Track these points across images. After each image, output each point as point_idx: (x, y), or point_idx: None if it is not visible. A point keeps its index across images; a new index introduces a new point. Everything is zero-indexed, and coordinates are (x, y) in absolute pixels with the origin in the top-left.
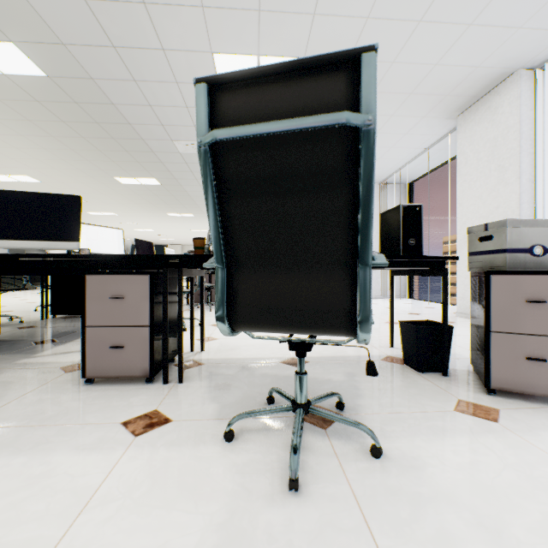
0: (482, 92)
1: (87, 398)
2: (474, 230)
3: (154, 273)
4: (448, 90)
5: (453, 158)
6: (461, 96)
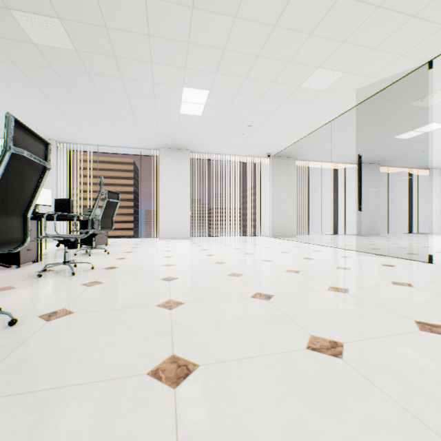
0: None
1: (39, 266)
2: (86, 209)
3: (37, 220)
4: None
5: None
6: None
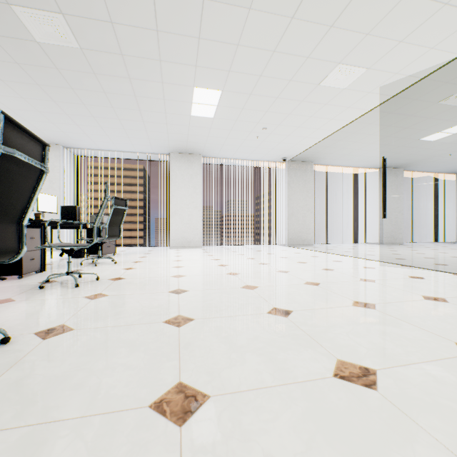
0: None
1: (42, 276)
2: (93, 216)
3: (40, 228)
4: None
5: None
6: None
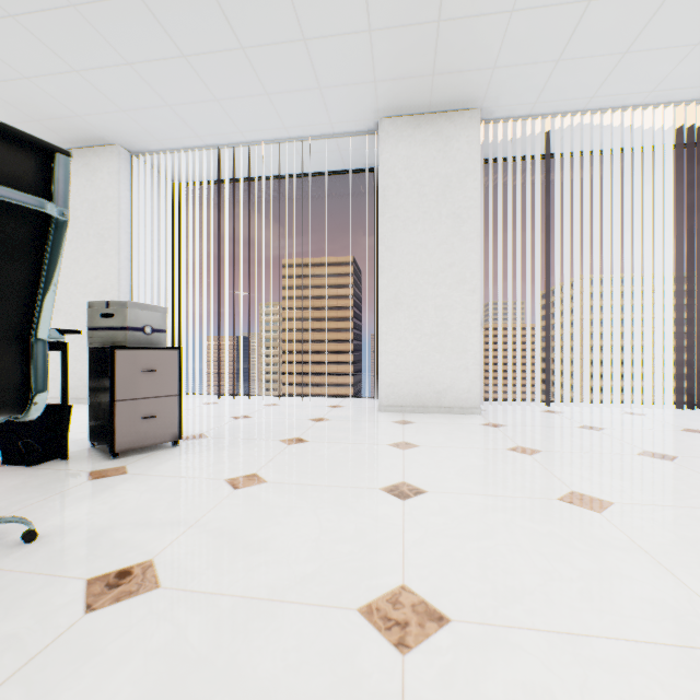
0: (81, 143)
1: None
2: (97, 306)
3: None
4: (40, 116)
5: None
6: (57, 133)
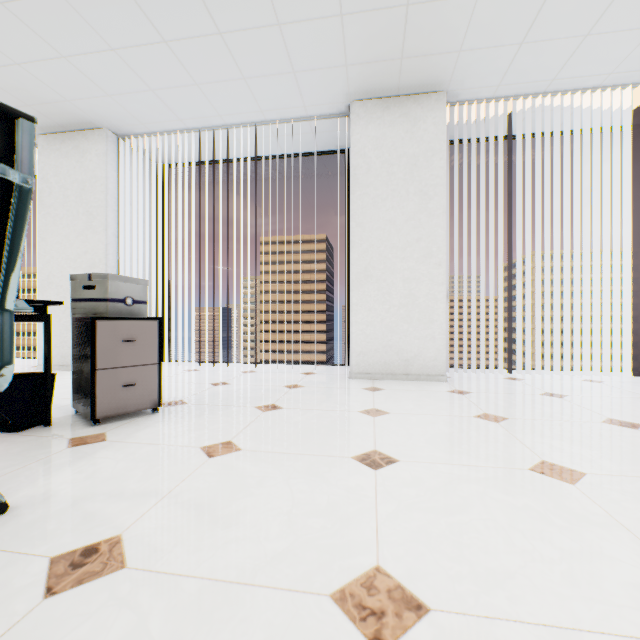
0: (71, 127)
1: None
2: (80, 278)
3: None
4: (31, 101)
5: None
6: (48, 117)
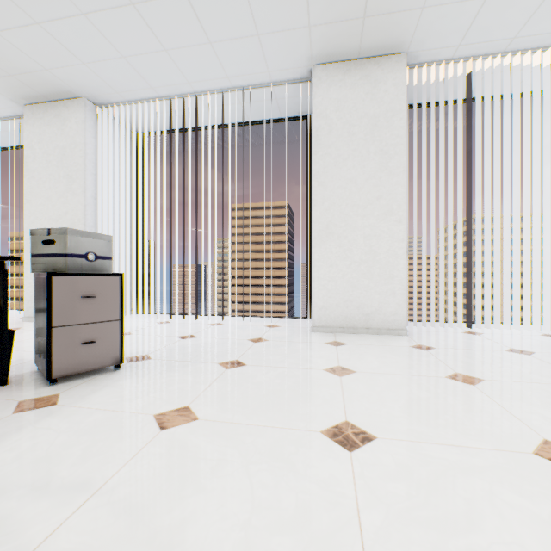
0: (53, 97)
1: None
2: (39, 233)
3: None
4: (13, 70)
5: (21, 147)
6: (30, 87)
